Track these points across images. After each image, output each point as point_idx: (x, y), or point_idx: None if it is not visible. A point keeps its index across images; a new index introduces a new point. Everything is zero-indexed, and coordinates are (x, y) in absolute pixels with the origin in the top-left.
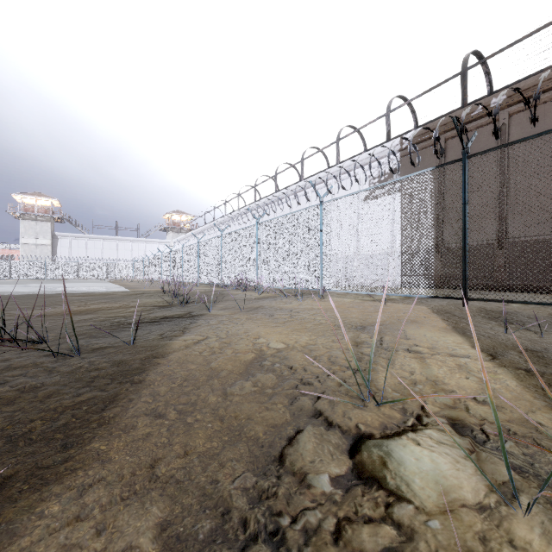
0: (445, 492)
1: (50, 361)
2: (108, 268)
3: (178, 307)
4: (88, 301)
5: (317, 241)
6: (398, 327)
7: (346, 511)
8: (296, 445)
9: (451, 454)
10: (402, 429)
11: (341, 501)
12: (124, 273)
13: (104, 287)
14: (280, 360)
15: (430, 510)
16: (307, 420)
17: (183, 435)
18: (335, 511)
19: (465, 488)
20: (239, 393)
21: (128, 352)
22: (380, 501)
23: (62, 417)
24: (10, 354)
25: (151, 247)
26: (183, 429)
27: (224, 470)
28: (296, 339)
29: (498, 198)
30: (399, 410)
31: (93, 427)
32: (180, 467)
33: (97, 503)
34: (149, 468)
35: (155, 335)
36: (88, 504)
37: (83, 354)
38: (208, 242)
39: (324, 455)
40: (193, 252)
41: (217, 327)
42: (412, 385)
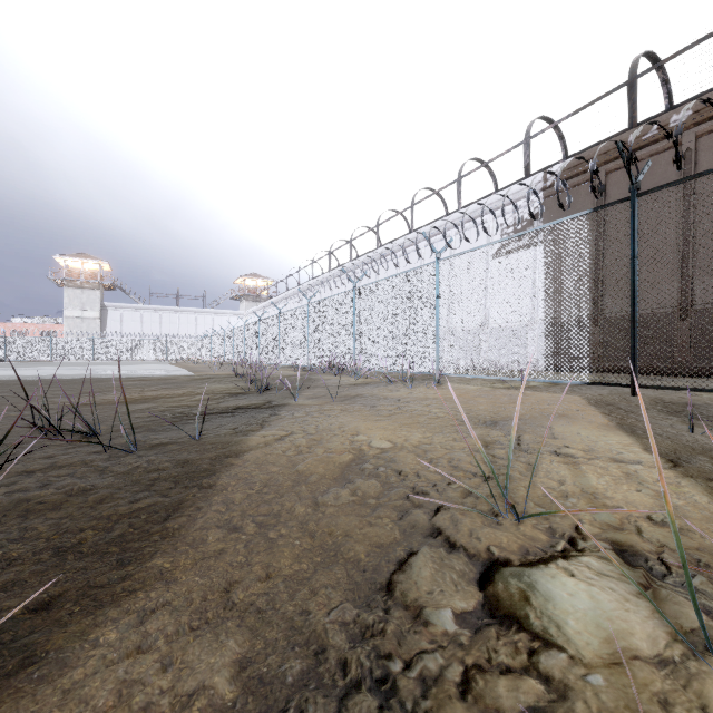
0: (610, 639)
1: (101, 459)
2: (167, 347)
3: (254, 395)
4: (144, 387)
5: (433, 311)
6: (541, 422)
7: (476, 657)
8: (408, 571)
9: (618, 590)
10: (549, 554)
11: (468, 644)
12: (187, 353)
13: (164, 370)
14: (386, 462)
15: (590, 661)
16: (422, 540)
17: (264, 553)
18: (462, 656)
19: (638, 635)
20: (333, 504)
21: (194, 449)
22: (522, 646)
23: (117, 526)
24: (55, 450)
25: (220, 319)
26: (264, 547)
27: (317, 599)
28: (405, 436)
29: (680, 250)
30: (545, 531)
31: (154, 540)
32: (262, 593)
33: (162, 632)
34: (223, 593)
35: (227, 429)
36: (151, 632)
37: (140, 452)
38: (291, 313)
39: (446, 585)
40: (273, 326)
41: (304, 420)
42: (562, 499)
